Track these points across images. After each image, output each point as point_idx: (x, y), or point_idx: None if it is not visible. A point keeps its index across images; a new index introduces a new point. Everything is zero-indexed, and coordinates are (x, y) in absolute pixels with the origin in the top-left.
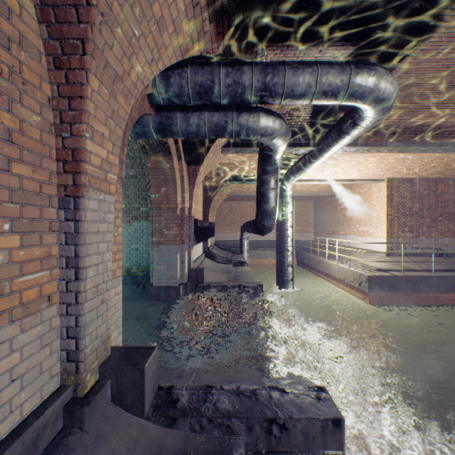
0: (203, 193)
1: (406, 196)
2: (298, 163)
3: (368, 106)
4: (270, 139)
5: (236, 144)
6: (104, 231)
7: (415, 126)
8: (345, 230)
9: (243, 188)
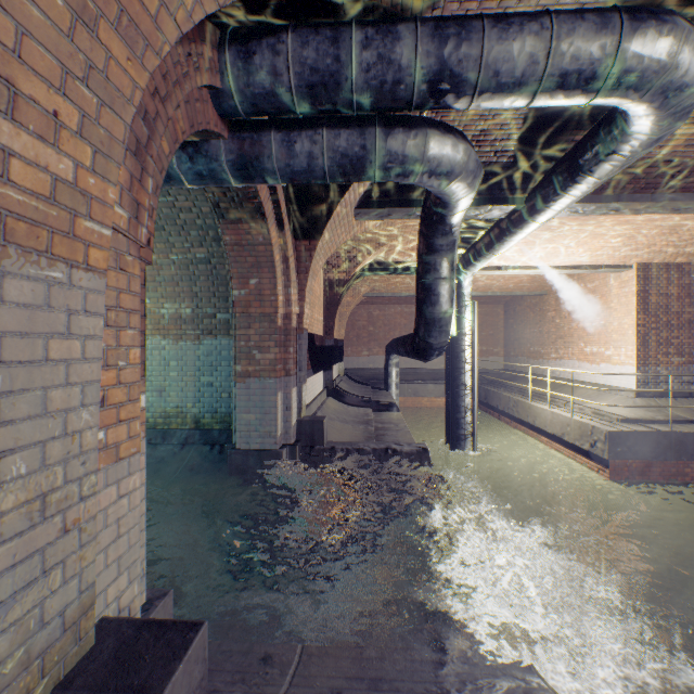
0: (325, 290)
1: (671, 294)
2: (486, 237)
3: (649, 104)
4: (446, 182)
5: (380, 203)
6: (68, 358)
7: None
8: (560, 352)
9: (390, 283)
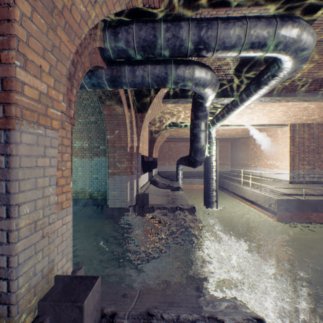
0: (149, 135)
1: (305, 137)
2: (221, 112)
3: (289, 56)
4: (202, 88)
5: (174, 96)
6: (44, 165)
7: (321, 78)
8: (256, 163)
9: (178, 132)
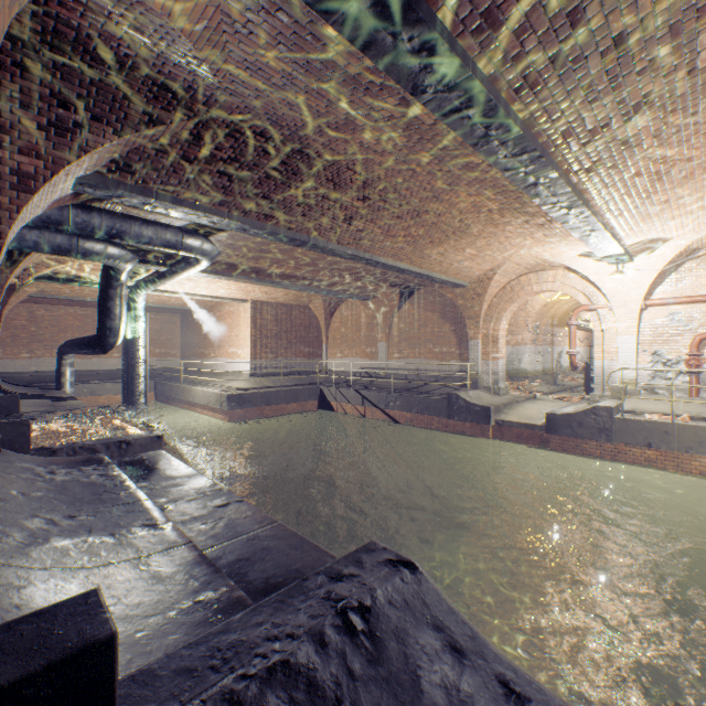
0: None
1: (268, 319)
2: (152, 276)
3: (200, 258)
4: (118, 265)
5: None
6: None
7: (251, 267)
8: (217, 352)
9: (65, 287)
